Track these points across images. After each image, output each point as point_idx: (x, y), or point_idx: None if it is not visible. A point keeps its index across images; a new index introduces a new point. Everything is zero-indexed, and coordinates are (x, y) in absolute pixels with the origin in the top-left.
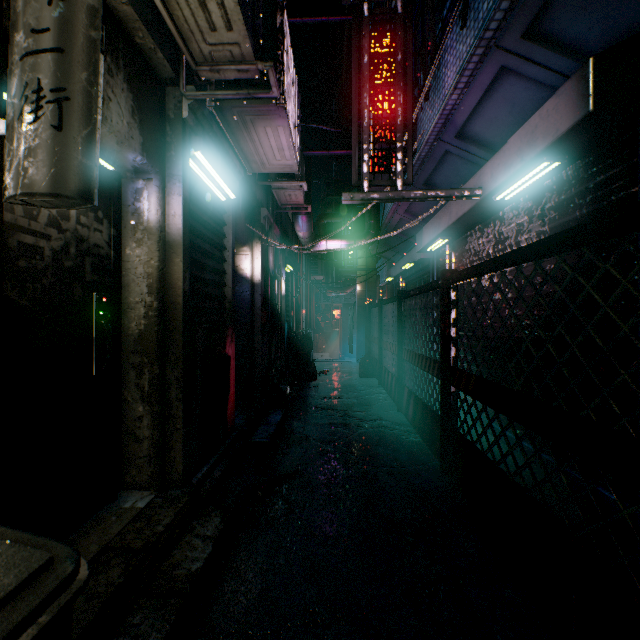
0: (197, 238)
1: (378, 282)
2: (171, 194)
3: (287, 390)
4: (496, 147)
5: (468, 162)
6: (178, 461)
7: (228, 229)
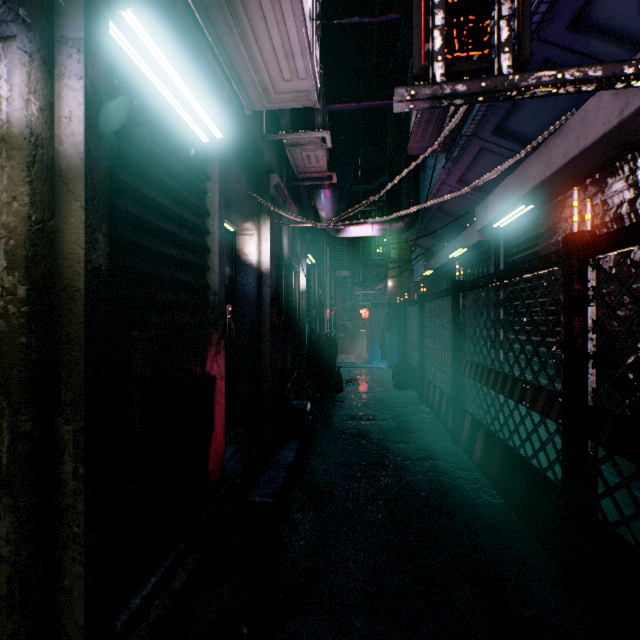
0: (144, 183)
1: (412, 277)
2: (64, 76)
3: (307, 407)
4: None
5: None
6: (77, 598)
7: (212, 185)
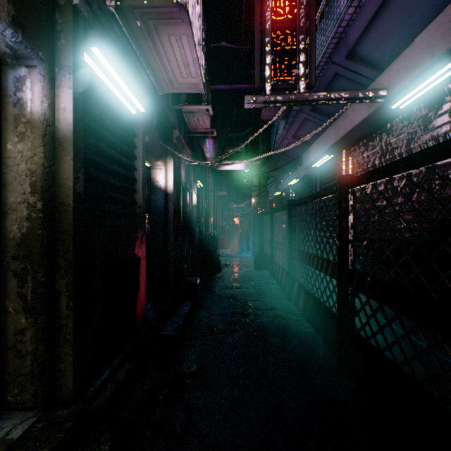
0: (100, 142)
1: (268, 196)
2: (61, 86)
3: (197, 281)
4: (384, 66)
5: (354, 84)
6: (68, 375)
7: (138, 140)
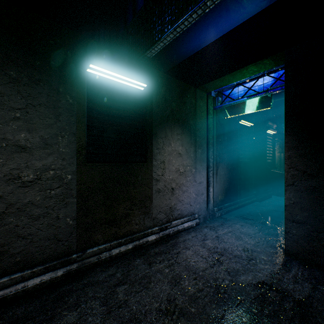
0: None
1: None
2: None
3: None
4: None
5: None
6: None
7: None
